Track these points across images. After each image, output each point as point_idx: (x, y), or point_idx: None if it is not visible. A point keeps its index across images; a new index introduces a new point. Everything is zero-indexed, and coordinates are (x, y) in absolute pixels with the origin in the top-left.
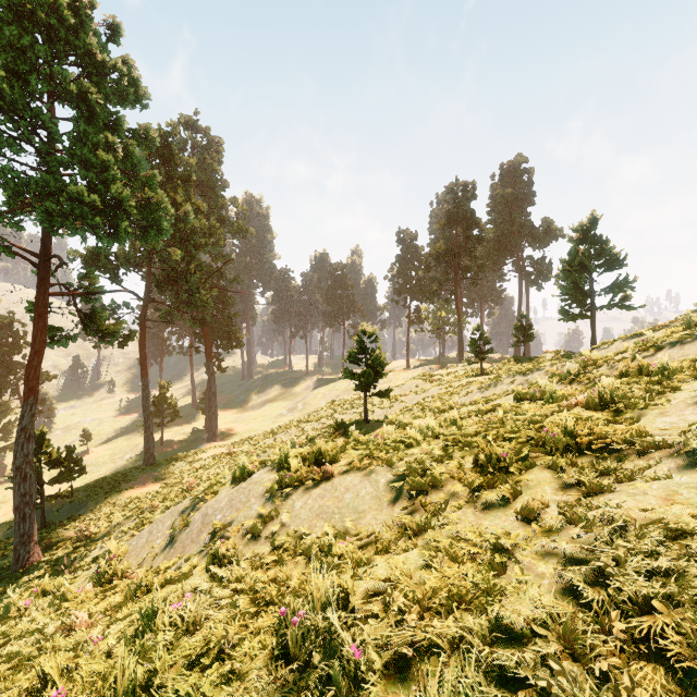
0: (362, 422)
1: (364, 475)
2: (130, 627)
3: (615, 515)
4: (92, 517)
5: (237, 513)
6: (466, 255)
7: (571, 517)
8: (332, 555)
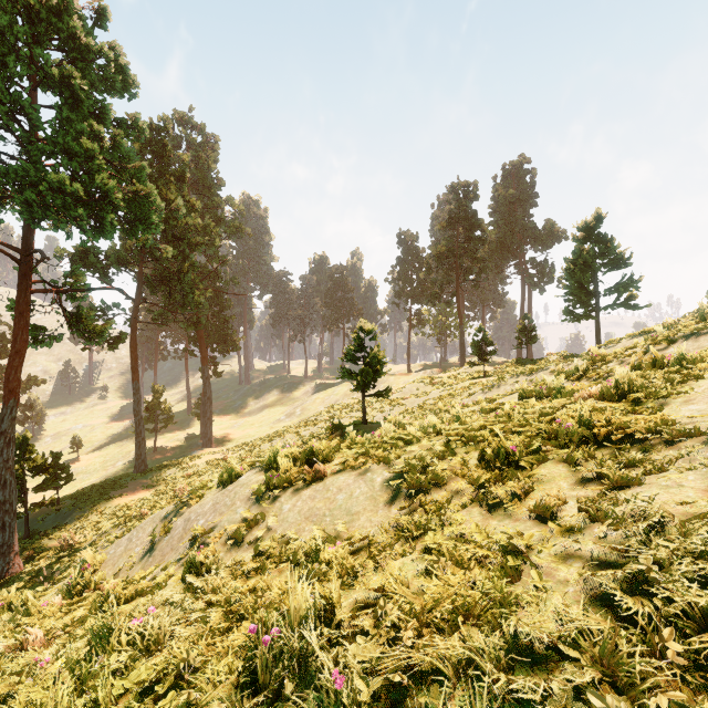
0: (360, 423)
1: (358, 474)
2: (88, 646)
3: (650, 510)
4: (78, 526)
5: (221, 517)
6: (468, 256)
7: (595, 514)
8: (320, 562)
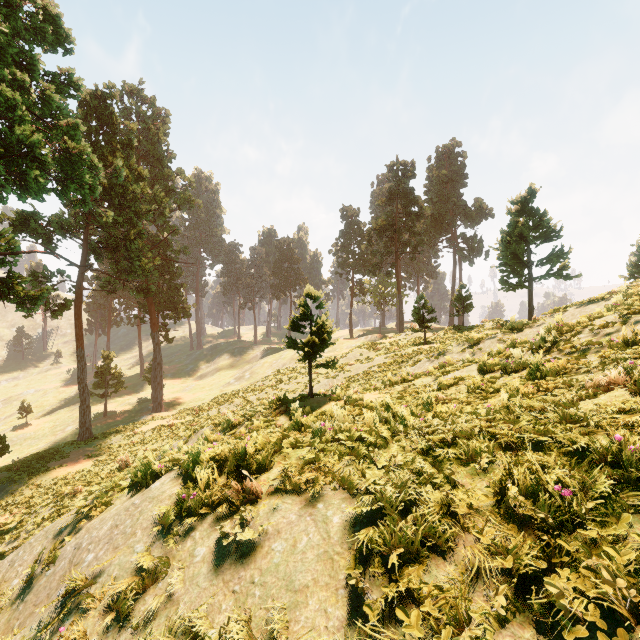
0: (306, 396)
1: (305, 503)
2: None
3: None
4: (9, 503)
5: (111, 558)
6: (406, 230)
7: None
8: None
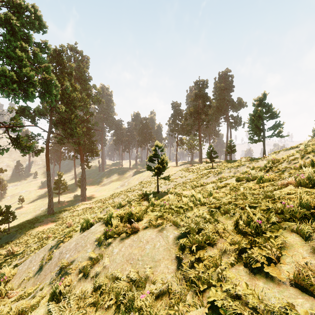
0: (156, 192)
1: (158, 231)
2: None
3: None
4: (17, 242)
5: (78, 255)
6: (203, 113)
7: None
8: (134, 309)
